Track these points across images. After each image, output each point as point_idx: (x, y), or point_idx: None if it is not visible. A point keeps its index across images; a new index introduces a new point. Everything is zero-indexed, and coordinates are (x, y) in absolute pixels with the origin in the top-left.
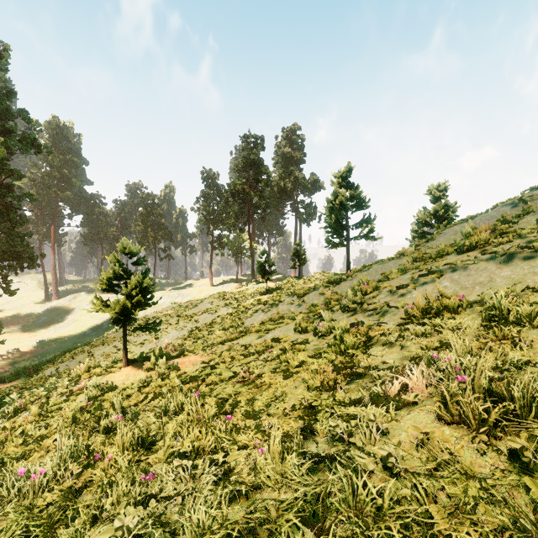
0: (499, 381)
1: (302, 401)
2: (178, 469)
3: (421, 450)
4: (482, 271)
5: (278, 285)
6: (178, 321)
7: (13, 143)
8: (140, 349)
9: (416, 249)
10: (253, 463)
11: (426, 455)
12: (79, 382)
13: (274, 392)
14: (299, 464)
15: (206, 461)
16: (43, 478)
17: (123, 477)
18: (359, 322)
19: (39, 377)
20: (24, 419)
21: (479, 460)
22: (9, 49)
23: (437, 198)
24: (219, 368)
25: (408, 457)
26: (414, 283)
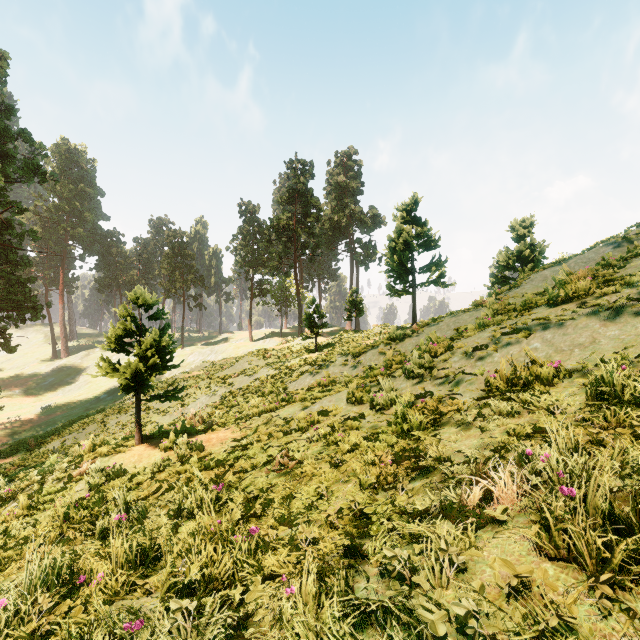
0: (619, 491)
1: (351, 504)
2: (175, 615)
3: (515, 604)
4: (583, 329)
5: (330, 340)
6: (209, 384)
7: (13, 170)
8: (163, 418)
9: (497, 298)
10: (277, 611)
11: (522, 610)
12: (80, 465)
13: (317, 489)
14: (341, 617)
15: (217, 598)
16: (2, 614)
17: (101, 624)
18: (427, 392)
19: (42, 451)
20: (10, 513)
21: (601, 624)
22: (8, 57)
23: (521, 236)
24: (253, 449)
25: (495, 613)
26: (495, 343)
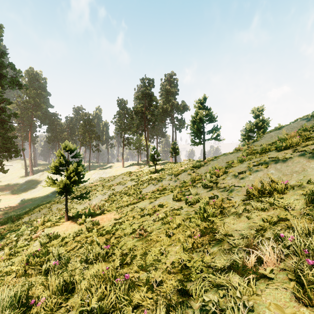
0: None
1: (179, 260)
2: None
3: None
4: (297, 163)
5: (162, 167)
6: (102, 189)
7: (5, 83)
8: (79, 206)
9: (247, 146)
10: None
11: None
12: (36, 232)
13: (160, 249)
14: None
15: None
16: None
17: None
18: (215, 196)
19: (19, 222)
20: None
21: None
22: (3, 27)
23: (257, 116)
24: (125, 224)
25: None
26: (249, 170)
